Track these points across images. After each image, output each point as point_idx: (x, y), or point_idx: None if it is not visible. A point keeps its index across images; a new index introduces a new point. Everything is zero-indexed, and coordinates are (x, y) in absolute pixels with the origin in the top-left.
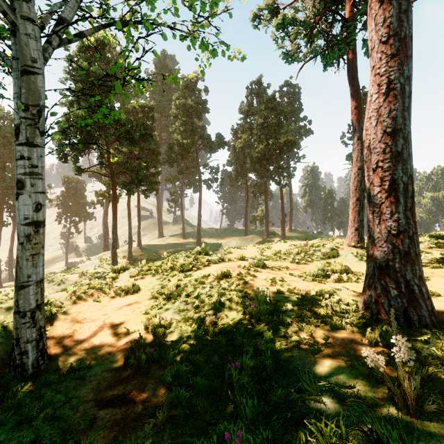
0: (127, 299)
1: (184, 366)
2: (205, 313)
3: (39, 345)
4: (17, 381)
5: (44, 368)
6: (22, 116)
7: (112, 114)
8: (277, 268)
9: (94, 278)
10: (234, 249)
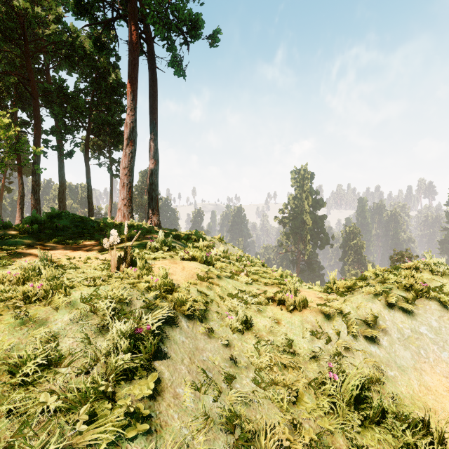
0: None
1: None
2: None
3: None
4: None
5: None
6: None
7: None
8: None
9: None
10: None
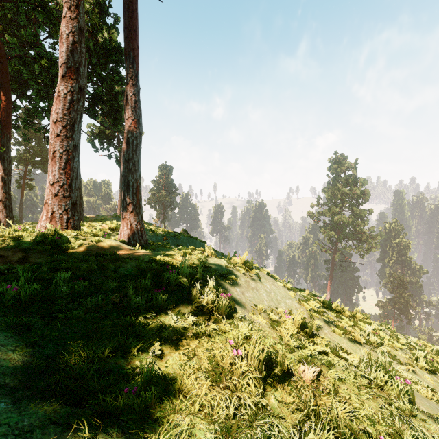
0: None
1: None
2: None
3: None
4: None
5: None
6: None
7: None
8: None
9: None
10: None
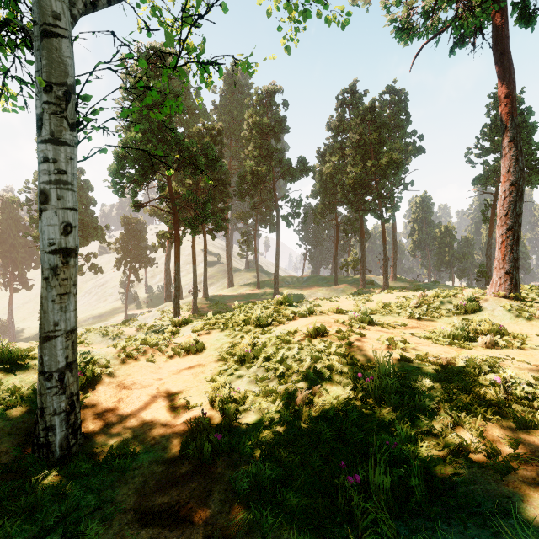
0: (189, 360)
1: (268, 469)
2: (294, 386)
3: (70, 418)
4: (39, 467)
5: (76, 450)
6: (44, 100)
7: (166, 107)
8: (391, 324)
9: (150, 332)
10: (323, 301)
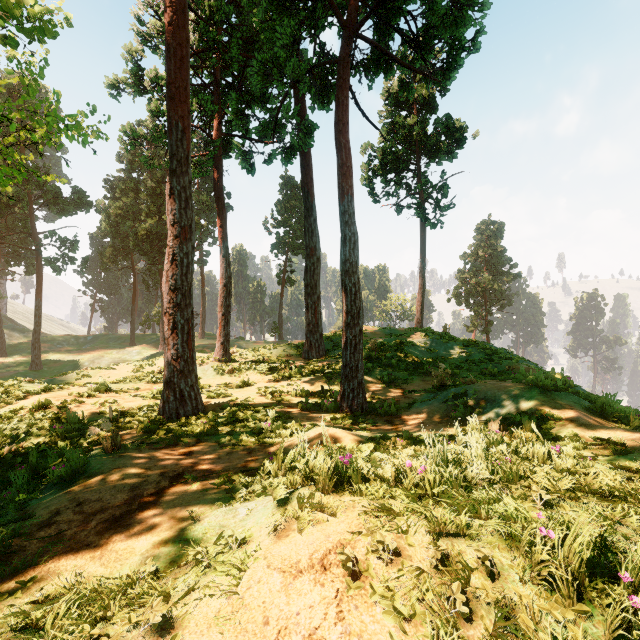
0: None
1: None
2: (6, 446)
3: None
4: None
5: None
6: None
7: None
8: (125, 390)
9: None
10: (95, 370)
